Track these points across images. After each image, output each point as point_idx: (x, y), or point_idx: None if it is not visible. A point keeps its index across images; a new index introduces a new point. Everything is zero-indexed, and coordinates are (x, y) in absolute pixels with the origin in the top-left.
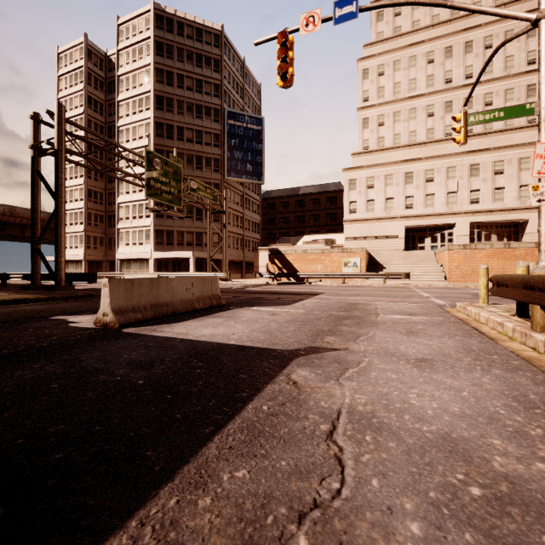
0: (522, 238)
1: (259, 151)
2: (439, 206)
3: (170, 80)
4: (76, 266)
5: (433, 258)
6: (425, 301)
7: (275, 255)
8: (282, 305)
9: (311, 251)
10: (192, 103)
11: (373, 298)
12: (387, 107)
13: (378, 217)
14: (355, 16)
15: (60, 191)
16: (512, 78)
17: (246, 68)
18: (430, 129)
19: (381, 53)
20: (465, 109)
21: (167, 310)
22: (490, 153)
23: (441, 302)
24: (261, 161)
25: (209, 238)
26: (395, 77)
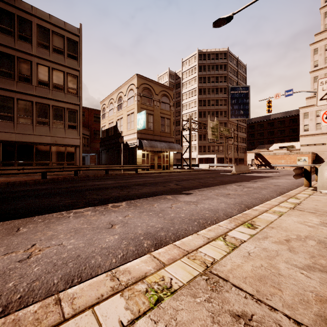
0: None
1: (247, 103)
2: None
3: (204, 80)
4: None
5: None
6: None
7: (258, 155)
8: (268, 173)
9: (278, 154)
10: (213, 88)
11: None
12: None
13: (324, 132)
14: (292, 95)
15: (190, 140)
16: None
17: (239, 61)
18: None
19: (326, 37)
20: None
21: (241, 172)
22: None
23: None
24: (248, 108)
25: (225, 149)
26: None
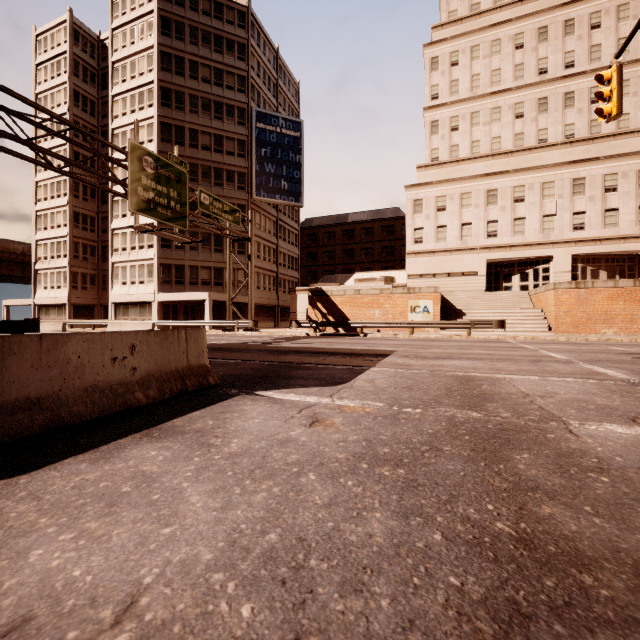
0: (639, 275)
1: (297, 164)
2: (532, 233)
3: (180, 68)
4: (58, 311)
5: (528, 301)
6: (582, 370)
7: (317, 296)
8: (331, 383)
9: (366, 292)
10: (209, 99)
11: (483, 364)
12: (462, 106)
13: (451, 248)
14: None
15: None
16: (626, 67)
17: (281, 60)
18: (519, 135)
19: (454, 36)
20: (618, 62)
21: (29, 421)
22: (600, 164)
23: (619, 375)
24: (300, 177)
25: (230, 275)
26: (473, 67)
